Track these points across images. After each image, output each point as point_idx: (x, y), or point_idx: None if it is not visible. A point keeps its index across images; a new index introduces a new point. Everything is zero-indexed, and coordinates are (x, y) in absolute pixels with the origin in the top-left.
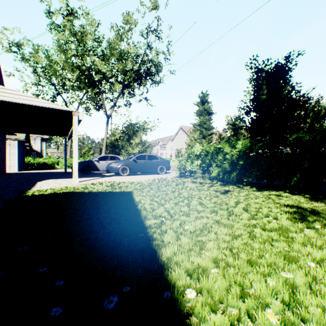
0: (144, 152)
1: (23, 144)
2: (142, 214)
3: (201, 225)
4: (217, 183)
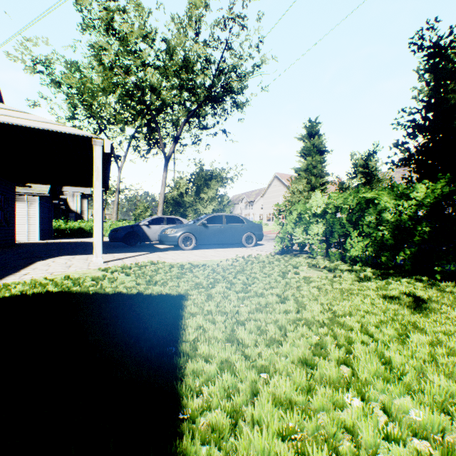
0: (222, 212)
1: (48, 202)
2: None
3: None
4: (364, 269)
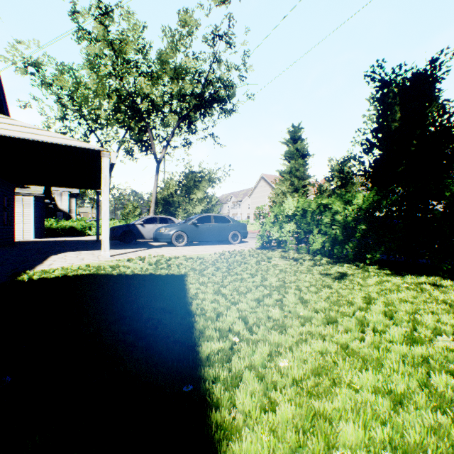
0: (210, 211)
1: (41, 202)
2: (196, 324)
3: (313, 359)
4: (322, 259)
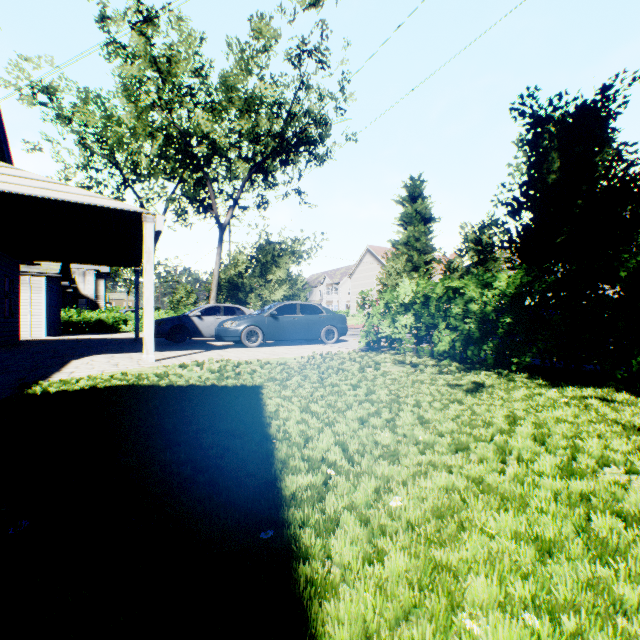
0: (295, 298)
1: (57, 284)
2: (277, 452)
3: (435, 497)
4: (451, 365)
